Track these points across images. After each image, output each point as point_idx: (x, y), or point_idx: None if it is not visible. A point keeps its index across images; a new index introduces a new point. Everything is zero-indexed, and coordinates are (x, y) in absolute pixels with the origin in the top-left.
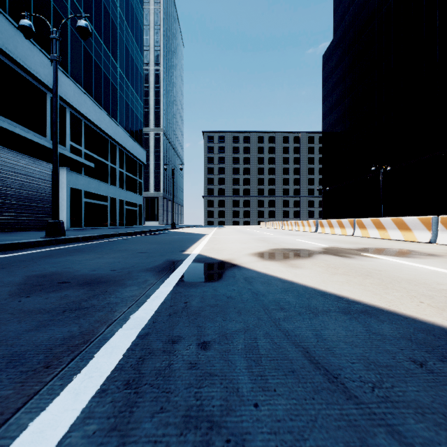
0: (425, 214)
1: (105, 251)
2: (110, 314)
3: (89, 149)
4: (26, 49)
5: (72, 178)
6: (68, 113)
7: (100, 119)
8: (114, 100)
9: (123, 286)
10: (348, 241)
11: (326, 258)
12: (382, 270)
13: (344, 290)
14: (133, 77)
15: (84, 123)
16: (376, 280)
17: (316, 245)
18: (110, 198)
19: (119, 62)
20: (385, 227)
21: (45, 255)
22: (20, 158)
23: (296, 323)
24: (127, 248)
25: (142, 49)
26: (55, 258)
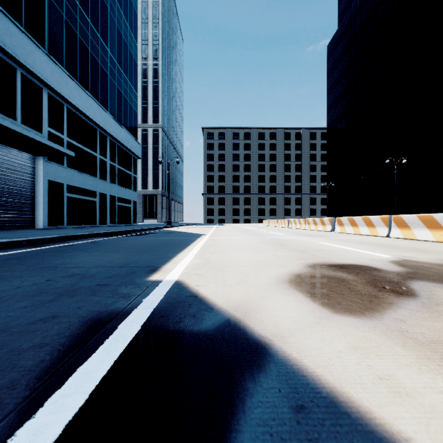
0: None
1: (9, 272)
2: None
3: (72, 137)
4: None
5: (50, 169)
6: (46, 95)
7: (87, 104)
8: (103, 86)
9: None
10: (401, 246)
11: None
12: None
13: None
14: (127, 64)
15: (66, 108)
16: None
17: (370, 255)
18: (98, 194)
19: (110, 45)
20: (442, 226)
21: None
22: None
23: None
24: (65, 262)
25: (136, 35)
26: None
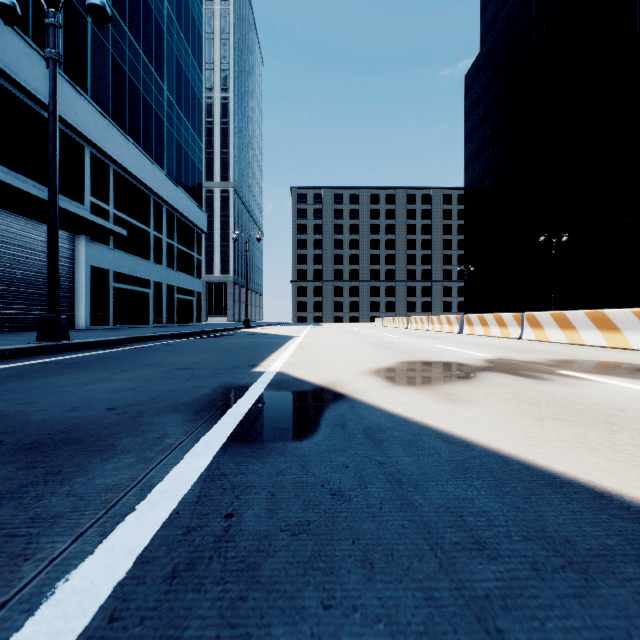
0: (619, 307)
1: (122, 367)
2: (5, 572)
3: (120, 209)
4: (21, 54)
5: (94, 252)
6: (88, 154)
7: (138, 164)
8: (159, 137)
9: (105, 455)
10: (519, 347)
11: (503, 381)
12: (627, 409)
13: (593, 467)
14: (188, 105)
15: (112, 170)
16: (637, 436)
17: (472, 355)
18: (152, 283)
19: (167, 82)
20: (574, 325)
21: (13, 374)
22: (12, 221)
23: (549, 623)
24: (162, 360)
25: (201, 64)
26: (26, 380)
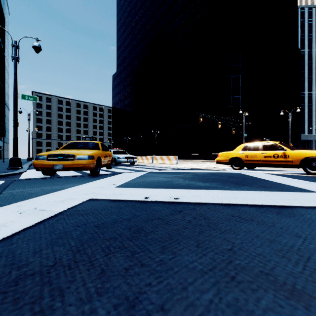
0: (141, 155)
1: None
2: None
3: None
4: None
5: None
6: None
7: None
8: None
9: None
10: None
11: None
12: None
13: None
14: None
15: None
16: None
17: None
18: None
19: None
20: None
21: None
22: None
23: None
24: None
25: None
26: None
